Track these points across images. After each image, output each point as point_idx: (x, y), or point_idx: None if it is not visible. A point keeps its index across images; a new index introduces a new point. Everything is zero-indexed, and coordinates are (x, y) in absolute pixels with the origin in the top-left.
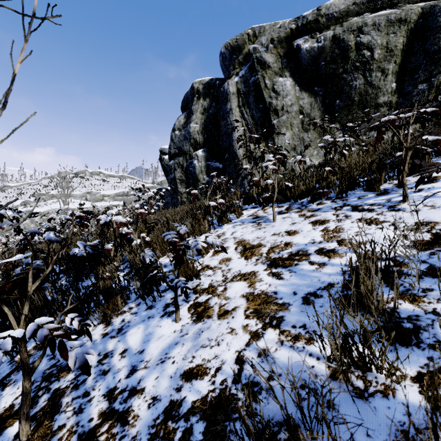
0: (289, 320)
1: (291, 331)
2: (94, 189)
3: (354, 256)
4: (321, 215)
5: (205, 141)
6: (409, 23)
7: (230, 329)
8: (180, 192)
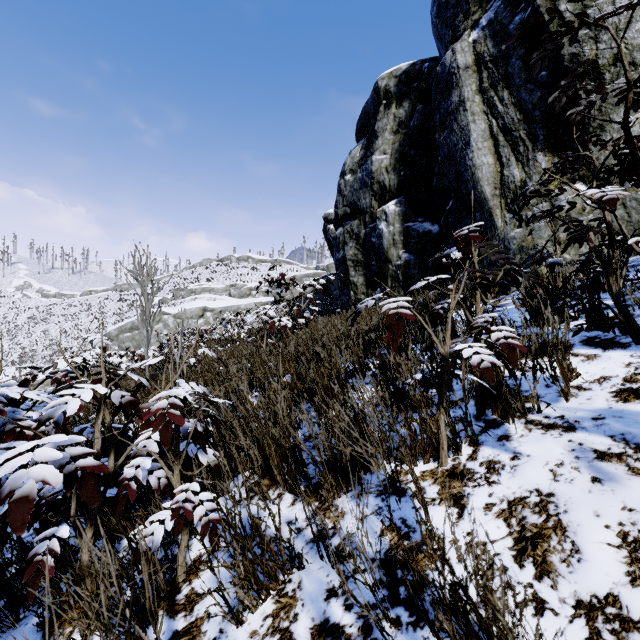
0: None
1: None
2: (240, 280)
3: None
4: None
5: (402, 183)
6: None
7: None
8: (354, 284)
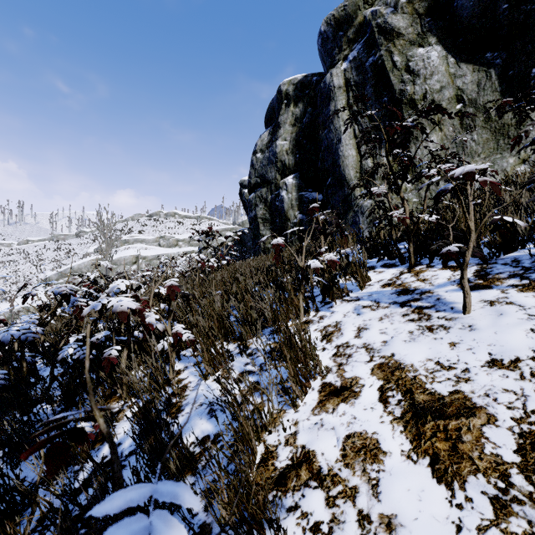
0: None
1: None
2: (168, 232)
3: None
4: None
5: (297, 163)
6: None
7: None
8: (263, 236)
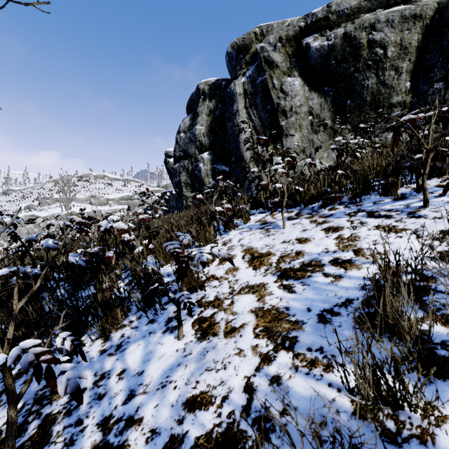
0: (303, 342)
1: (306, 354)
2: (99, 192)
3: (373, 268)
4: (334, 221)
5: (211, 144)
6: (425, 18)
7: (238, 349)
8: (186, 196)
